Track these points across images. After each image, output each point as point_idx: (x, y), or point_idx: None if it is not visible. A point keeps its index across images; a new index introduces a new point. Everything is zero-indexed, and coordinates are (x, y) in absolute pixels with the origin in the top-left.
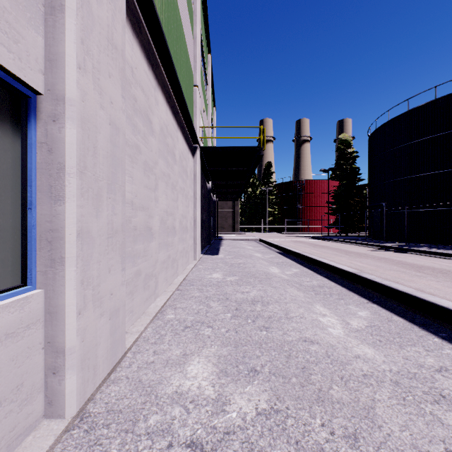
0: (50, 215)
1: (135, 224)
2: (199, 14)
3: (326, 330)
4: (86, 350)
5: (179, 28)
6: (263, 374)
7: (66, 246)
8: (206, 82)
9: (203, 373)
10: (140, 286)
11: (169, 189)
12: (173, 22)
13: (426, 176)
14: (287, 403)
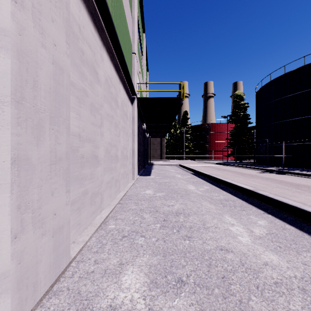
0: None
1: (83, 153)
2: (136, 1)
3: (237, 238)
4: (24, 271)
5: (121, 8)
6: (189, 285)
7: None
8: (142, 53)
9: (136, 284)
10: (87, 202)
11: (112, 127)
12: (116, 1)
13: (297, 120)
14: None
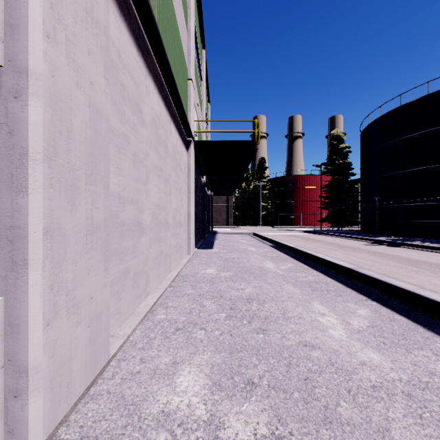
0: (11, 209)
1: (123, 219)
2: (193, 7)
3: (327, 332)
4: (57, 366)
5: (172, 19)
6: (262, 388)
7: (29, 245)
8: (201, 77)
9: (194, 387)
10: (128, 285)
11: (161, 183)
12: (166, 11)
13: (418, 171)
14: (290, 427)
